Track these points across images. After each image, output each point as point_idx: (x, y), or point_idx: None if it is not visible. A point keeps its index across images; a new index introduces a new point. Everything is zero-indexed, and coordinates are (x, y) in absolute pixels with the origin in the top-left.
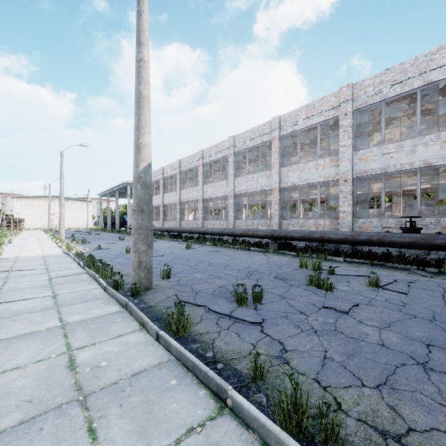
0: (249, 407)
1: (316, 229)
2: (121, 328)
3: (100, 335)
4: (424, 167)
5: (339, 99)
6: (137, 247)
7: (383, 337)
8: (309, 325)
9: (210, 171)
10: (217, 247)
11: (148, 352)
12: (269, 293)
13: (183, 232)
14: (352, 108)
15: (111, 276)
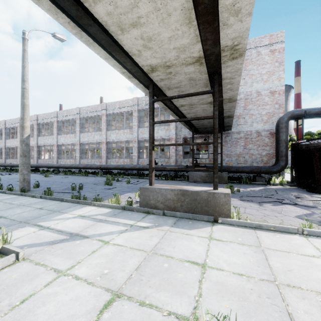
0: (69, 199)
1: (123, 164)
2: (24, 198)
3: (16, 200)
4: (161, 139)
5: (133, 102)
6: (23, 172)
7: (114, 191)
8: (95, 192)
9: (63, 124)
10: (67, 175)
11: (38, 200)
12: (87, 188)
13: (41, 167)
14: (138, 108)
15: (1, 189)
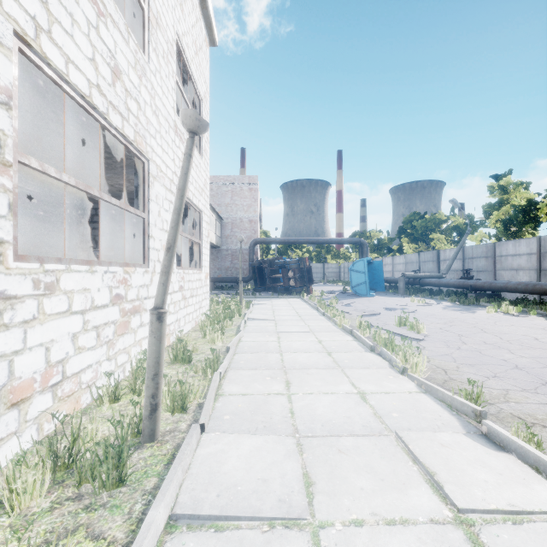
0: None
1: None
2: None
3: None
4: None
5: None
6: None
7: None
8: None
9: None
10: None
11: None
12: None
13: None
14: None
15: None
